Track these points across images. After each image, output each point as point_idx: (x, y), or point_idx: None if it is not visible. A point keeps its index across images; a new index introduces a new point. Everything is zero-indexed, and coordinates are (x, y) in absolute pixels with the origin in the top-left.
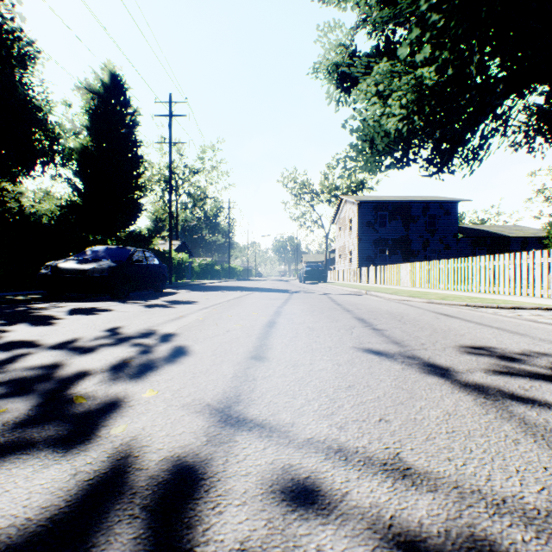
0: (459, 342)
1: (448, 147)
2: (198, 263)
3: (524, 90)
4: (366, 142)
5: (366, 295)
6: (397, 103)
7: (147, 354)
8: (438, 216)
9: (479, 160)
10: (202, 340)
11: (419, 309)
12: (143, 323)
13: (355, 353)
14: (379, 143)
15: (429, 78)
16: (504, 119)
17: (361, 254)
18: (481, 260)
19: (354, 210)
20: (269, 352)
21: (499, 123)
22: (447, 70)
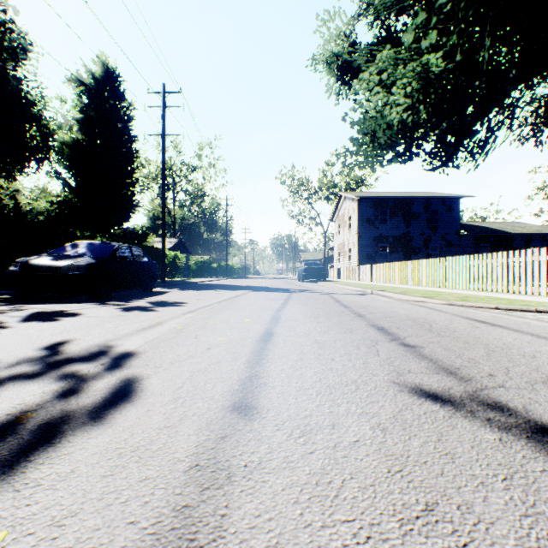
0: (542, 371)
1: (454, 140)
2: (195, 261)
3: (533, 81)
4: (368, 136)
5: (372, 295)
6: (401, 91)
7: (67, 399)
8: (440, 213)
9: (484, 154)
10: (167, 365)
11: (443, 313)
12: (102, 335)
13: (399, 396)
14: (380, 136)
15: (436, 64)
16: (512, 110)
17: (361, 252)
18: (498, 257)
19: (354, 207)
20: (262, 393)
21: (506, 115)
22: (454, 56)
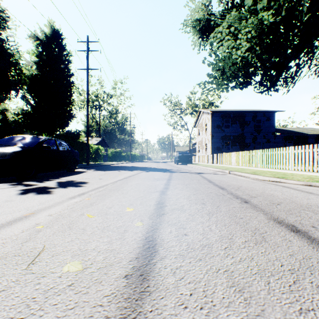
0: None
1: (276, 72)
2: (111, 151)
3: None
4: (219, 71)
5: (231, 174)
6: (244, 37)
7: None
8: (262, 121)
9: (293, 83)
10: None
11: None
12: None
13: None
14: (227, 71)
15: (268, 19)
16: (314, 52)
17: (213, 146)
18: None
19: (209, 118)
20: None
21: (309, 57)
22: (280, 13)
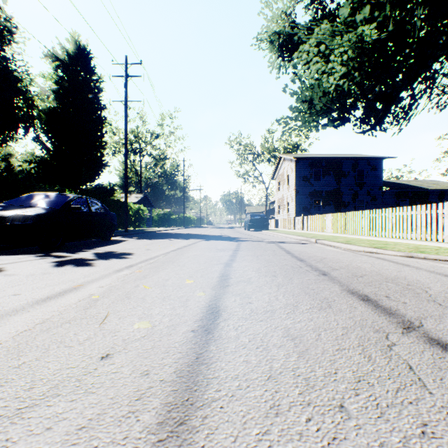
0: None
1: (383, 105)
2: (157, 213)
3: None
4: (305, 104)
5: (317, 244)
6: (339, 59)
7: None
8: (366, 172)
9: (407, 120)
10: None
11: (416, 269)
12: None
13: None
14: (317, 103)
15: (370, 35)
16: (435, 78)
17: (298, 205)
18: (439, 208)
19: (292, 167)
20: None
21: (428, 84)
22: (387, 27)
